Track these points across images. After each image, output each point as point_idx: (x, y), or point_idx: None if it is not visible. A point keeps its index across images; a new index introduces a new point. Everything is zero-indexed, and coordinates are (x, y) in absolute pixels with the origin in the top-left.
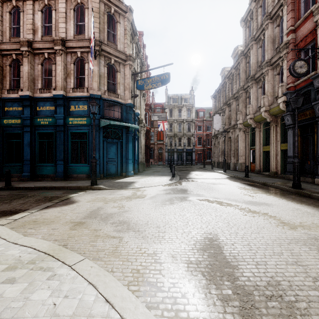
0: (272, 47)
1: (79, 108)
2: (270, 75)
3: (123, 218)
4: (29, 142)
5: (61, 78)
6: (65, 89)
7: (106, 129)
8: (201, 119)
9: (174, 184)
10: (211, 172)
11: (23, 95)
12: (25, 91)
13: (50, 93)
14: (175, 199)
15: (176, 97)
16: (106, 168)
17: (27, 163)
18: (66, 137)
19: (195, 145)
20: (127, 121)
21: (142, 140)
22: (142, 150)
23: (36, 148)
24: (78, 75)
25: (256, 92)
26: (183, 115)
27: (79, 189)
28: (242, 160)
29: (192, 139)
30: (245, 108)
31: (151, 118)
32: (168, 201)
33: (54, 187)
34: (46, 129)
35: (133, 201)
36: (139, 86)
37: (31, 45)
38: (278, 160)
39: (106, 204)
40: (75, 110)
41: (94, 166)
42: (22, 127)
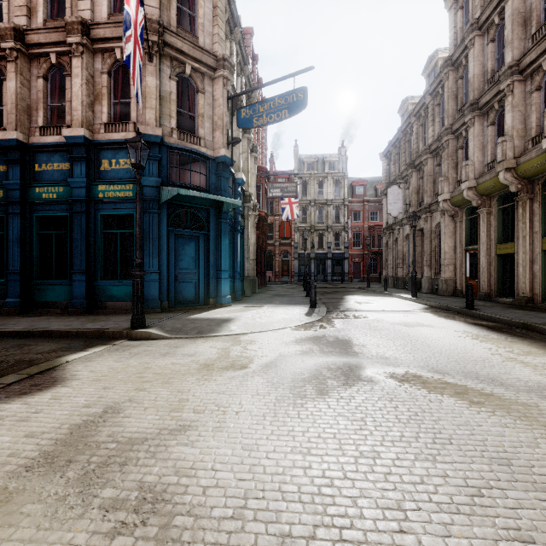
0: (523, 33)
1: (118, 165)
2: (519, 94)
3: (161, 468)
4: (19, 235)
5: (81, 102)
6: (89, 126)
7: (175, 209)
8: (360, 199)
9: (318, 325)
10: (386, 297)
11: (6, 139)
12: (9, 131)
13: (61, 135)
14: (328, 373)
15: (313, 160)
16: (175, 288)
17: (14, 278)
18: (91, 225)
19: (349, 247)
20: (219, 193)
21: (251, 236)
22: (250, 255)
23: (33, 248)
24: (118, 98)
25: (481, 135)
26: (326, 193)
27: (102, 336)
28: (448, 273)
29: (343, 236)
30: (456, 170)
31: (269, 193)
32: (310, 381)
33: (48, 332)
34: (53, 210)
35: (215, 380)
36: (243, 121)
37: (22, 37)
38: (537, 273)
39: (137, 393)
40: (111, 170)
41: (139, 285)
42: (6, 206)
